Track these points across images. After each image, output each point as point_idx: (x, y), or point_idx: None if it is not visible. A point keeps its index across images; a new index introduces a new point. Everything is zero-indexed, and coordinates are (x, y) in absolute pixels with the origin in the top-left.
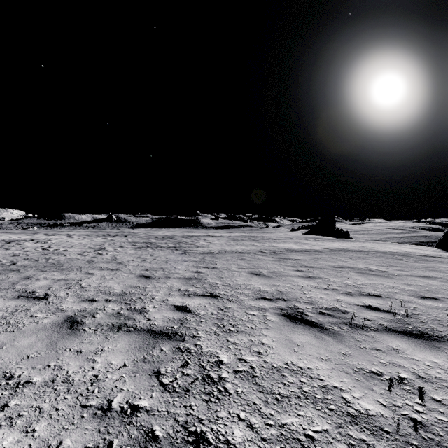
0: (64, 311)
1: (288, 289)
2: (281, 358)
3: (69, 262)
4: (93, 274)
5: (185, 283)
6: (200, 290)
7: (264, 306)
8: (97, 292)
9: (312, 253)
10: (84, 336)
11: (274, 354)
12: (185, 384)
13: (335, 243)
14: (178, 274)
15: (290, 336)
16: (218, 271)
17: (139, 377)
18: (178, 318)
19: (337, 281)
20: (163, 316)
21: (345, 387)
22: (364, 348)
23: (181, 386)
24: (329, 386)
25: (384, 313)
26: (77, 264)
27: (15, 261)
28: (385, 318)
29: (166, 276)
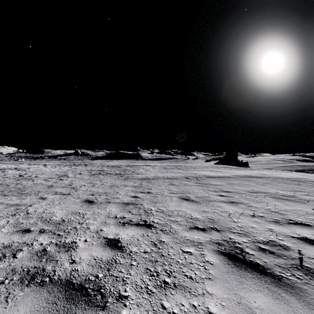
0: None
1: (217, 216)
2: None
3: (32, 187)
4: (45, 199)
5: (122, 209)
6: (135, 217)
7: (199, 240)
8: (37, 220)
9: (226, 179)
10: None
11: None
12: None
13: (241, 171)
14: (118, 198)
15: (241, 295)
16: (153, 196)
17: None
18: (107, 260)
19: (258, 206)
20: (91, 255)
21: None
22: None
23: None
24: None
25: None
26: (37, 189)
27: None
28: None
29: (108, 200)
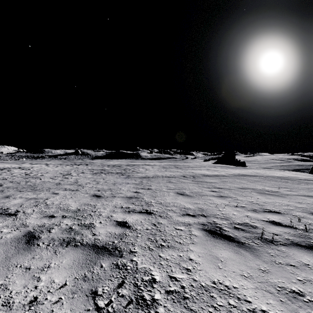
0: (26, 227)
1: (206, 206)
2: (208, 276)
3: (42, 184)
4: (57, 194)
5: (126, 201)
6: (138, 207)
7: (189, 222)
8: (57, 209)
9: (221, 177)
10: (36, 251)
11: (201, 271)
12: (120, 308)
13: (236, 170)
14: (122, 193)
15: (213, 251)
16: (152, 191)
17: (77, 299)
18: (119, 233)
19: (243, 199)
20: (106, 231)
21: (273, 311)
22: (279, 263)
23: (115, 310)
24: (257, 310)
25: (287, 228)
26: (47, 186)
27: (3, 183)
28: (289, 232)
29: (113, 195)
